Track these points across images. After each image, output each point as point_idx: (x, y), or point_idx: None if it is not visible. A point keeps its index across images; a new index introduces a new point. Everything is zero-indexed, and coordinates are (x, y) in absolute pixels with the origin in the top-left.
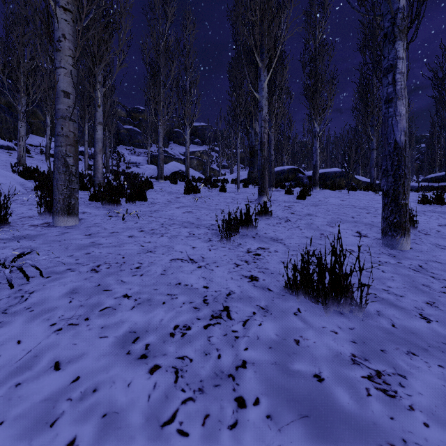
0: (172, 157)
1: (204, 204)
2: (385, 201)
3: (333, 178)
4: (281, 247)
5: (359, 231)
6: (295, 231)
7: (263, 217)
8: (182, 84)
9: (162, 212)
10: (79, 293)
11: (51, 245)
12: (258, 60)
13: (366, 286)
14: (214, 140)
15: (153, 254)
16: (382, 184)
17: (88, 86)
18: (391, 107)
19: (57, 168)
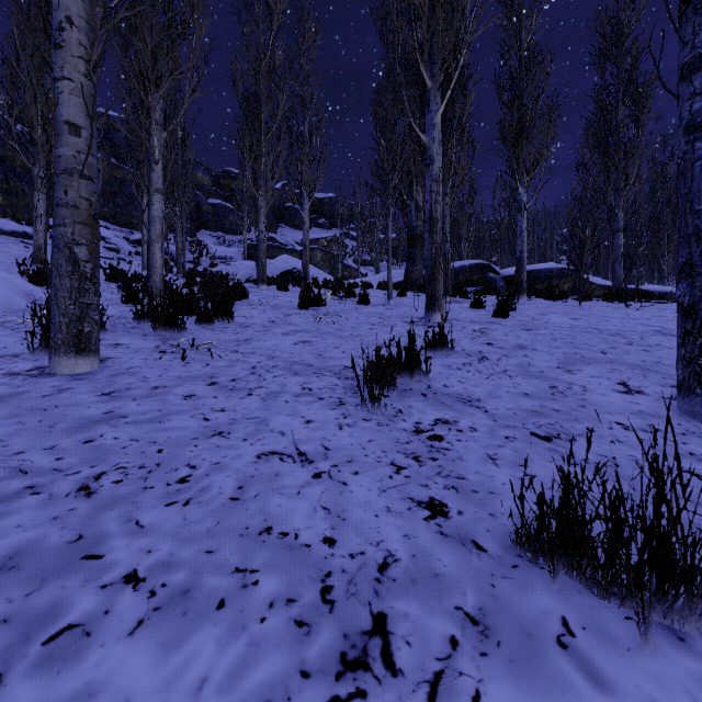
0: (282, 248)
1: (332, 327)
2: (687, 327)
3: (547, 280)
4: (481, 417)
5: (623, 381)
6: (502, 381)
7: (437, 353)
8: (297, 129)
9: (257, 344)
10: (18, 570)
11: (22, 421)
12: (425, 75)
13: (698, 531)
14: (350, 220)
15: (224, 439)
16: (681, 292)
17: (137, 128)
18: (700, 140)
19: (56, 267)
